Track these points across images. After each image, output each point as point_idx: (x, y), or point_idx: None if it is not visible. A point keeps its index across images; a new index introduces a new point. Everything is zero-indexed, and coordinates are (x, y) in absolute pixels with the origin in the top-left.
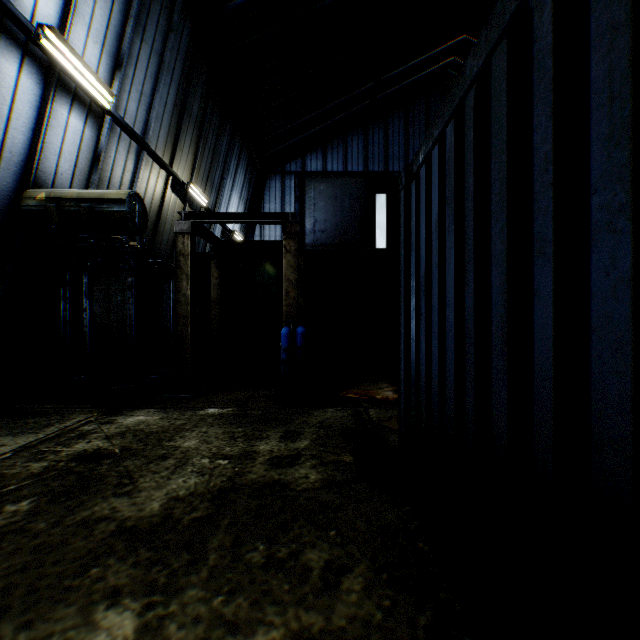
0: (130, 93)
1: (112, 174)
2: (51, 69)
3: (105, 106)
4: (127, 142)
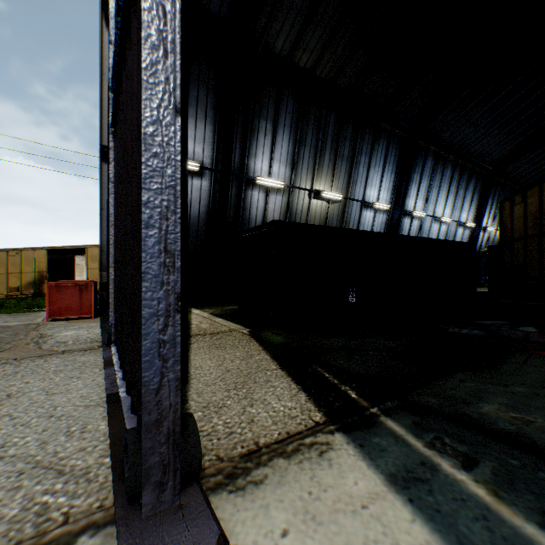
0: (494, 221)
1: (489, 240)
2: (483, 229)
3: (491, 230)
4: (492, 231)
